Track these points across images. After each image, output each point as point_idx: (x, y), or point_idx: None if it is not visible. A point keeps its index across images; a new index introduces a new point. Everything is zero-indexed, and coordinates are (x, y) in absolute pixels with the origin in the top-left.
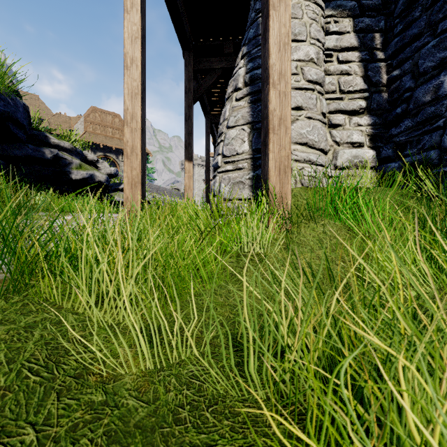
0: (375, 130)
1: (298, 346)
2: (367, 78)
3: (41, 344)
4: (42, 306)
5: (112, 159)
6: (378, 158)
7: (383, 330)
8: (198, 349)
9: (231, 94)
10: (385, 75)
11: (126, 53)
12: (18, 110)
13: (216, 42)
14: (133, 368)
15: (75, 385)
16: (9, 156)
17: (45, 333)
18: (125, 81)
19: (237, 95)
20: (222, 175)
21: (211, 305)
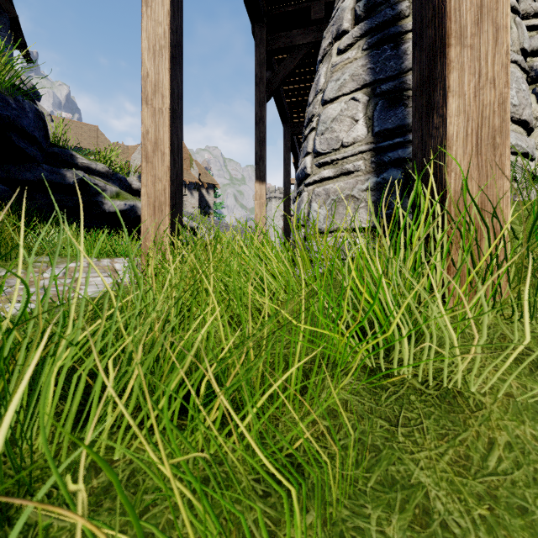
0: None
1: None
2: None
3: None
4: None
5: None
6: None
7: None
8: None
9: (328, 48)
10: None
11: None
12: (25, 115)
13: (299, 6)
14: None
15: None
16: (17, 181)
17: None
18: (143, 26)
19: (341, 43)
20: (313, 189)
21: None
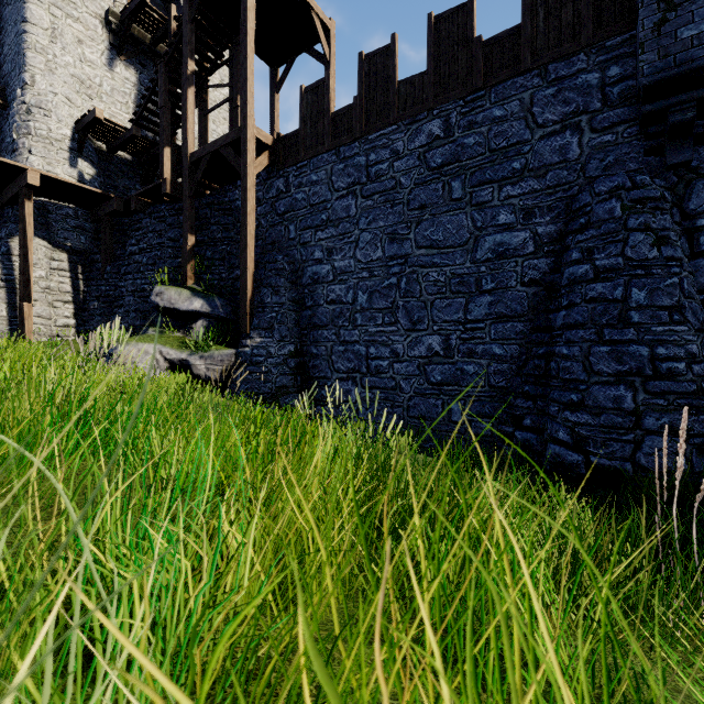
0: (76, 312)
1: None
2: (74, 287)
3: None
4: None
5: None
6: (78, 323)
7: None
8: None
9: None
10: (83, 287)
11: None
12: None
13: None
14: None
15: None
16: None
17: None
18: None
19: None
20: None
21: None
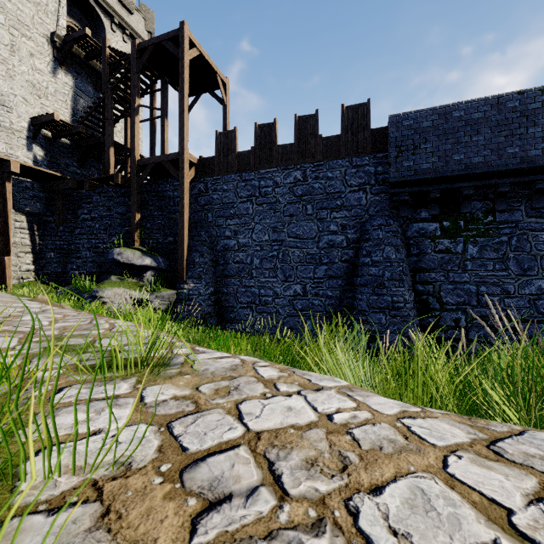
0: (35, 259)
1: None
2: (32, 241)
3: None
4: None
5: None
6: (36, 268)
7: None
8: None
9: None
10: (38, 241)
11: None
12: None
13: None
14: None
15: None
16: None
17: None
18: None
19: None
20: None
21: None
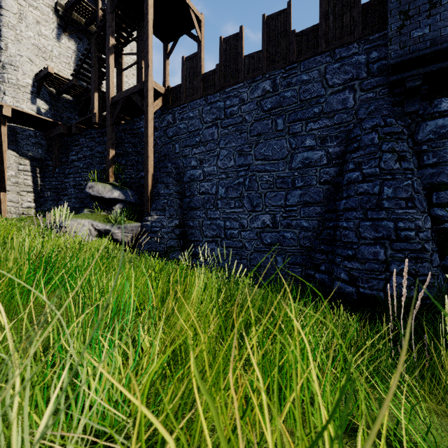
0: (36, 198)
1: None
2: (34, 182)
3: None
4: None
5: None
6: (37, 206)
7: None
8: None
9: None
10: (40, 182)
11: None
12: None
13: None
14: None
15: None
16: None
17: None
18: None
19: None
20: None
21: None
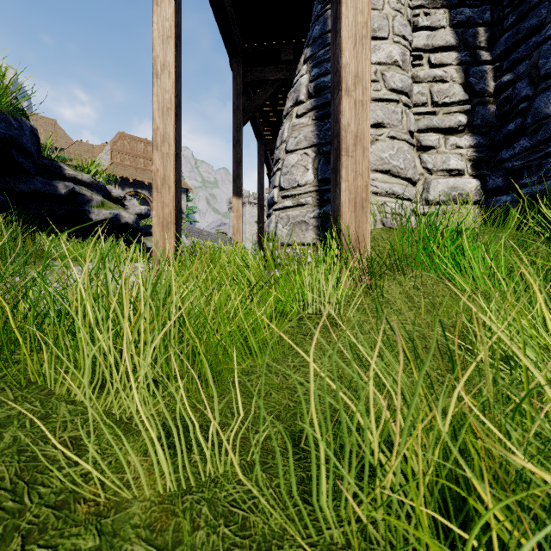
0: (479, 154)
1: (396, 467)
2: (467, 86)
3: (12, 453)
4: (25, 392)
5: (144, 196)
6: (484, 190)
7: (531, 442)
8: (243, 457)
9: (291, 109)
10: (492, 81)
11: (156, 57)
12: (24, 133)
13: (271, 47)
14: (145, 490)
15: (54, 522)
16: (13, 192)
17: (20, 434)
18: (154, 93)
19: (299, 110)
20: (279, 213)
21: (261, 400)
